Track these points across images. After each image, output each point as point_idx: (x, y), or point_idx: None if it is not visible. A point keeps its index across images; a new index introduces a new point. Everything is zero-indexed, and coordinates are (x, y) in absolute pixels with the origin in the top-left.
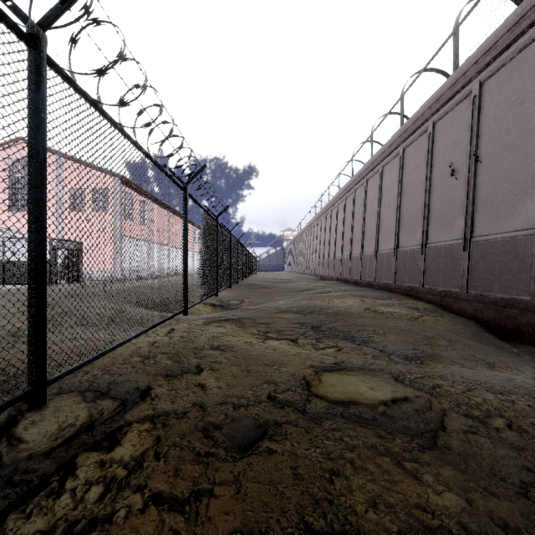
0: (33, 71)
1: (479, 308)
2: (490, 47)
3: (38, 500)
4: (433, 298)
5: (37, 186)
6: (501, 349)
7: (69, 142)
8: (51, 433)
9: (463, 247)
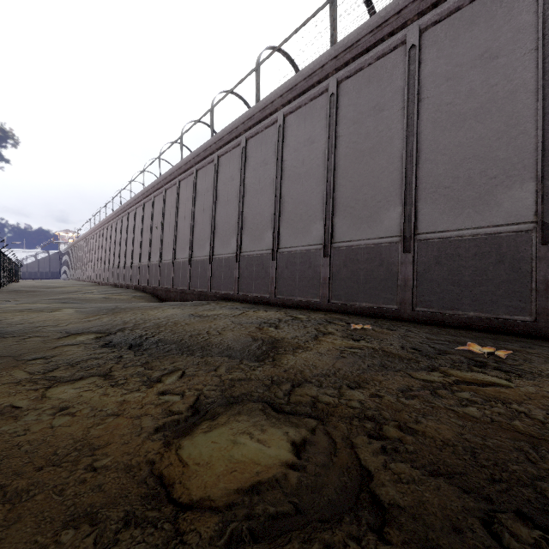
0: None
1: (161, 293)
2: (166, 177)
3: None
4: (151, 291)
5: None
6: None
7: None
8: None
9: (159, 265)
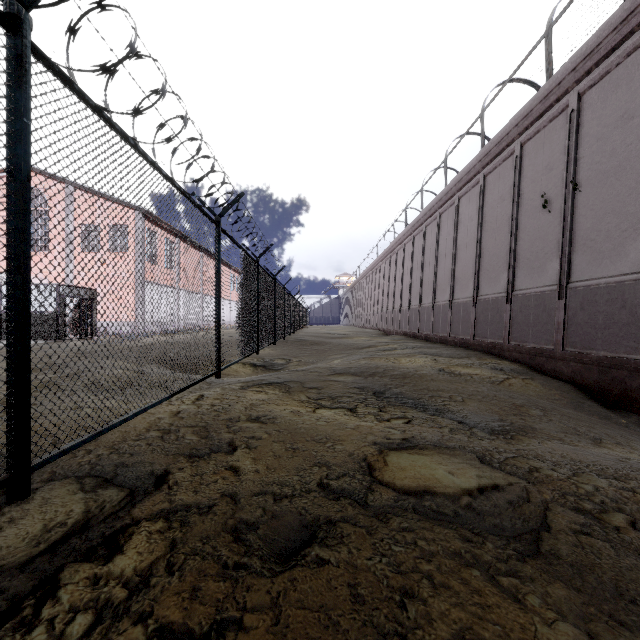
0: (12, 62)
1: (578, 370)
2: (591, 50)
3: (0, 636)
4: (521, 356)
5: (17, 212)
6: (607, 419)
7: (64, 157)
8: (32, 536)
9: (558, 294)
